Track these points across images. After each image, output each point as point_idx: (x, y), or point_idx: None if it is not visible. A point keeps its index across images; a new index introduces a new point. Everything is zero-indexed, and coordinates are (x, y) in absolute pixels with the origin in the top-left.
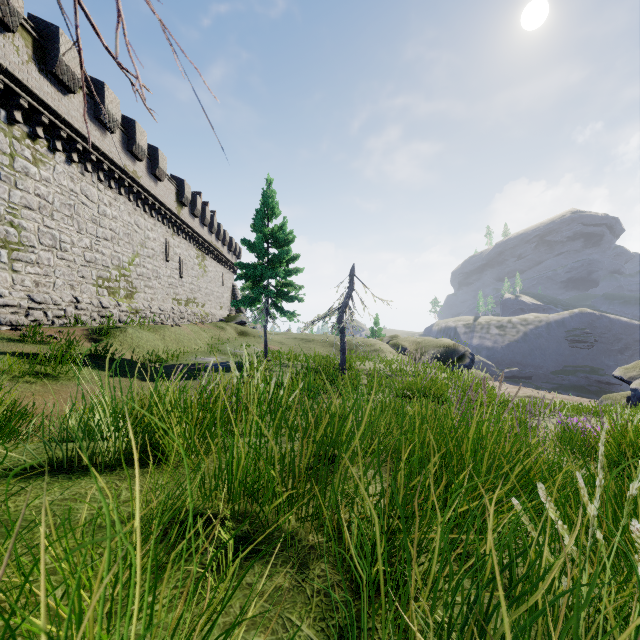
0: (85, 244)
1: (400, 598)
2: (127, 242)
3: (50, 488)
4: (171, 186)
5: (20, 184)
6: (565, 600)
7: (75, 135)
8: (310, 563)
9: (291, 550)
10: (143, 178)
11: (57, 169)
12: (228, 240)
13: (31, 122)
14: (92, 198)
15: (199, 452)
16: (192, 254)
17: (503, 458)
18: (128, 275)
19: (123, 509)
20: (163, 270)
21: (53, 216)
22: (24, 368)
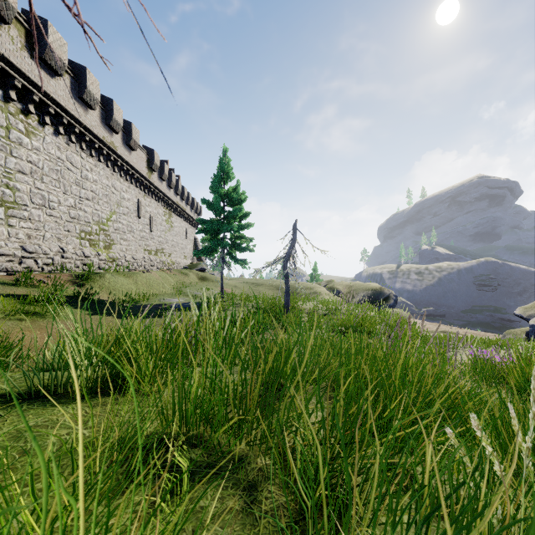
0: (70, 203)
1: (341, 518)
2: (105, 202)
3: (25, 415)
4: (143, 155)
5: (15, 152)
6: (504, 532)
7: (61, 111)
8: (258, 485)
9: (241, 472)
10: (119, 148)
11: (46, 140)
12: (191, 200)
13: (24, 100)
14: (76, 164)
15: (159, 383)
16: (160, 212)
17: (428, 386)
18: (106, 229)
19: (89, 435)
20: (136, 225)
21: (43, 179)
22: (16, 307)
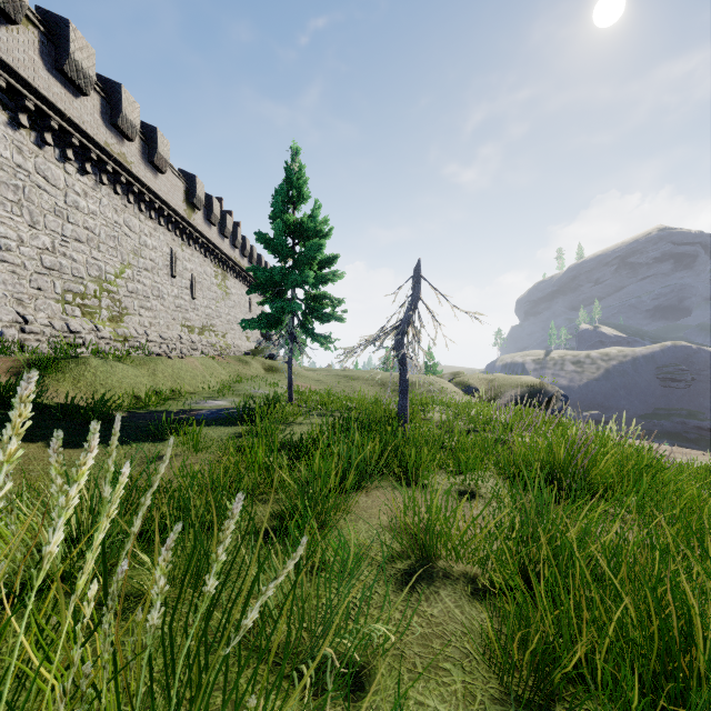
0: (43, 244)
1: None
2: (113, 247)
3: None
4: (178, 182)
5: None
6: None
7: (22, 87)
8: None
9: None
10: (135, 165)
11: None
12: (256, 258)
13: None
14: (55, 182)
15: None
16: (209, 271)
17: None
18: (114, 291)
19: None
20: (167, 288)
21: None
22: None
